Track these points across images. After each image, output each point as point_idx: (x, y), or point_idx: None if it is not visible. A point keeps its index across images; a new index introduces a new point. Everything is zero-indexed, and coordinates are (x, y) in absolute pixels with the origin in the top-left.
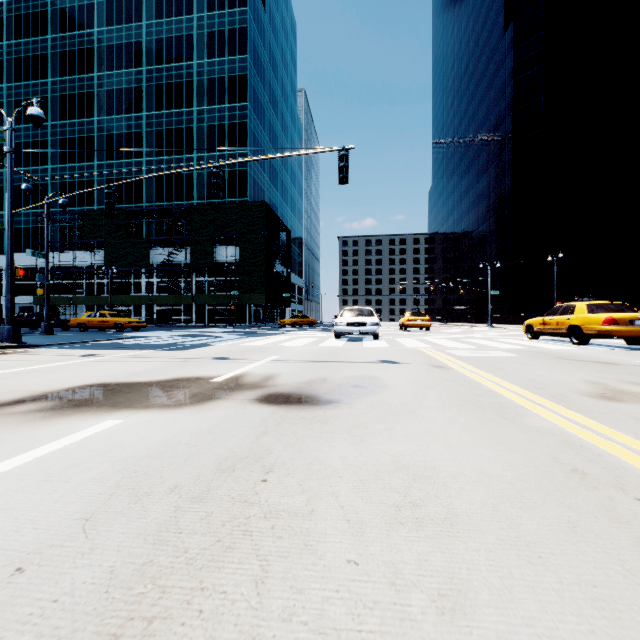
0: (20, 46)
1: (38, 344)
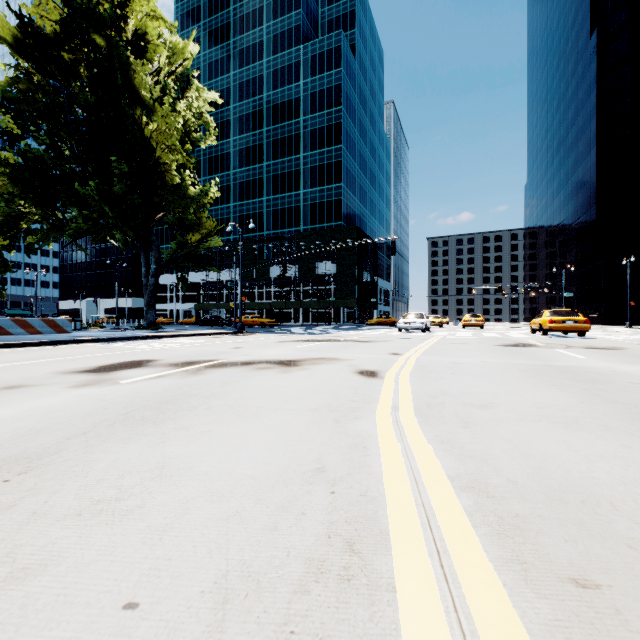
0: None
1: (251, 332)
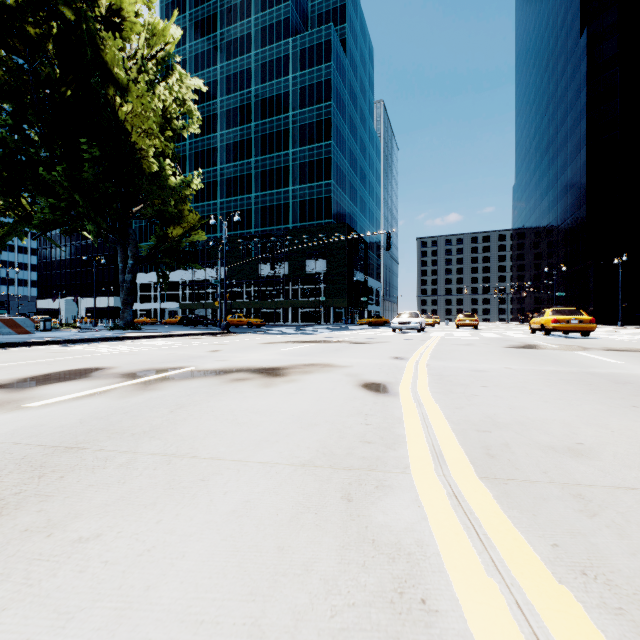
0: None
1: (237, 332)
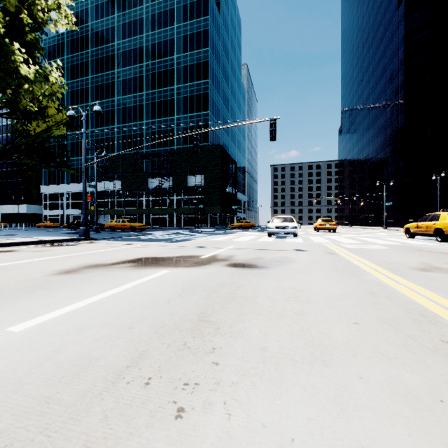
0: (73, 58)
1: (98, 238)
